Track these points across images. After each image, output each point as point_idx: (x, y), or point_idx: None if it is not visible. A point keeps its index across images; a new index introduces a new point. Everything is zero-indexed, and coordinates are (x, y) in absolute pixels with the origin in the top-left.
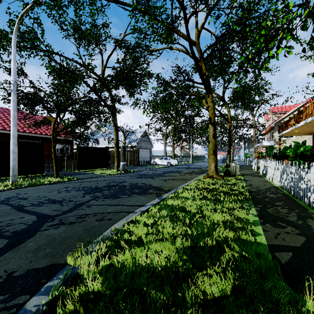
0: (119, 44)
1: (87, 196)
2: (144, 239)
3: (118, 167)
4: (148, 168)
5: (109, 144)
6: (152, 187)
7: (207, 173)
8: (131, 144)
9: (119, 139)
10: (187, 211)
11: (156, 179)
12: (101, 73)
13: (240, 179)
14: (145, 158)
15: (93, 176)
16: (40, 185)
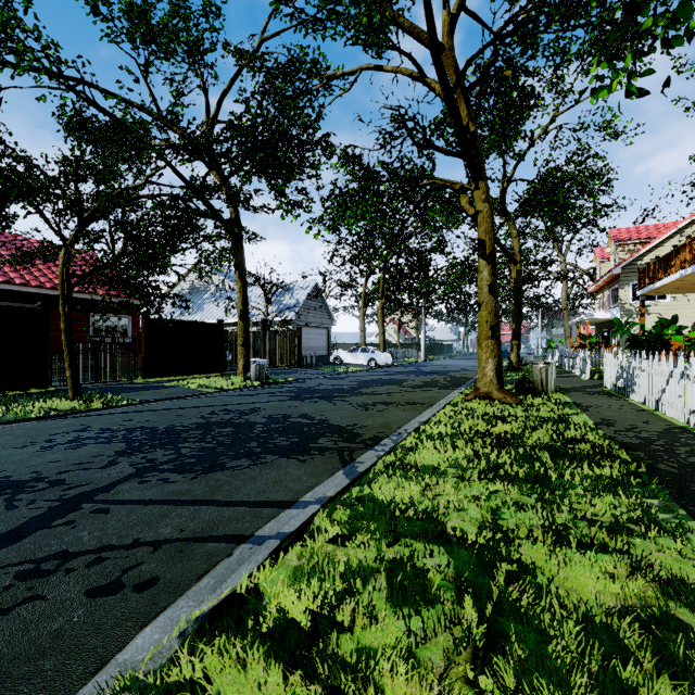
0: (248, 62)
1: (120, 465)
2: None
3: (248, 370)
4: (323, 373)
5: (231, 317)
6: (329, 427)
7: (475, 387)
8: (282, 317)
9: (254, 305)
10: (452, 537)
11: (340, 402)
12: (193, 119)
13: (564, 403)
14: (317, 349)
15: (177, 395)
16: (13, 423)
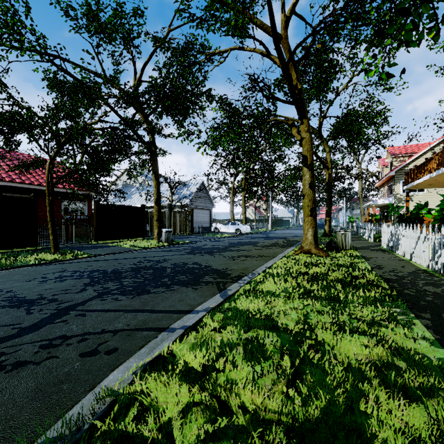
0: (161, 44)
1: (88, 291)
2: (178, 437)
3: (160, 236)
4: (207, 238)
5: (149, 203)
6: (211, 270)
7: (301, 246)
8: (181, 203)
9: (164, 195)
10: (280, 328)
11: (217, 255)
12: (128, 82)
13: (355, 256)
14: (203, 223)
15: (117, 251)
16: (20, 267)
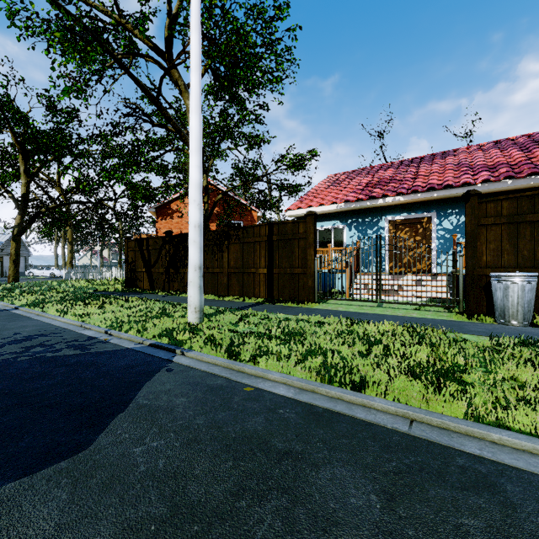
0: None
1: None
2: None
3: None
4: None
5: None
6: None
7: None
8: None
9: None
10: None
11: None
12: None
13: None
14: None
15: None
16: None
